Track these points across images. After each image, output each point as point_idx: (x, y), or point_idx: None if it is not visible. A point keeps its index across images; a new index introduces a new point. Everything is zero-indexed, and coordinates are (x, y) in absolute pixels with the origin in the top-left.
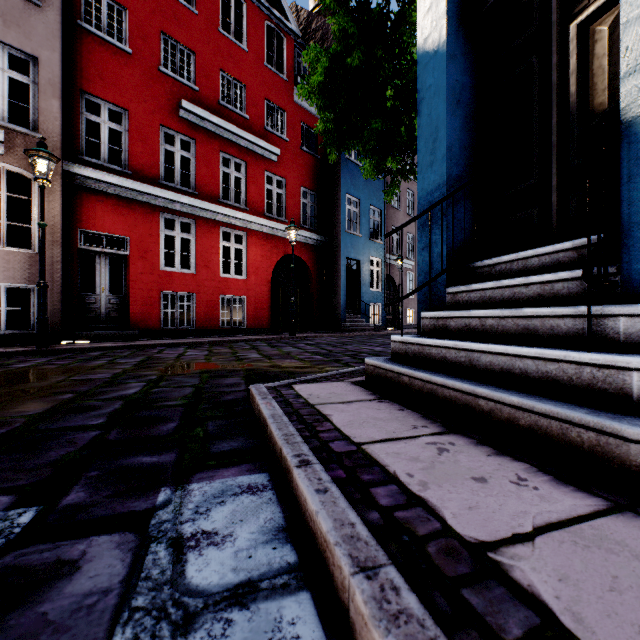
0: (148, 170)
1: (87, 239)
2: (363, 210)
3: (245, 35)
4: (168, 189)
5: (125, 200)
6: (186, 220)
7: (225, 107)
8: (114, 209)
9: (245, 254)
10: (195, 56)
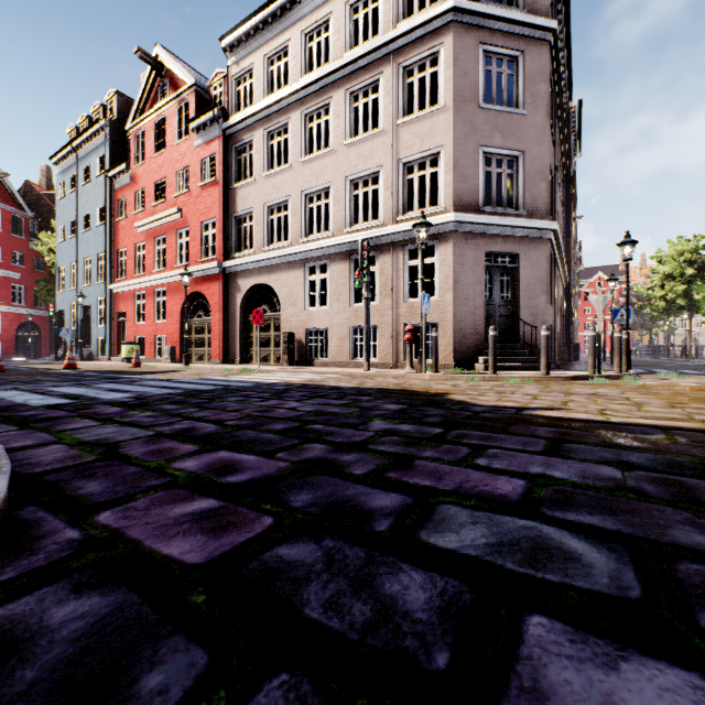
0: None
1: None
2: None
3: (1, 224)
4: None
5: None
6: None
7: None
8: None
9: (1, 323)
10: None
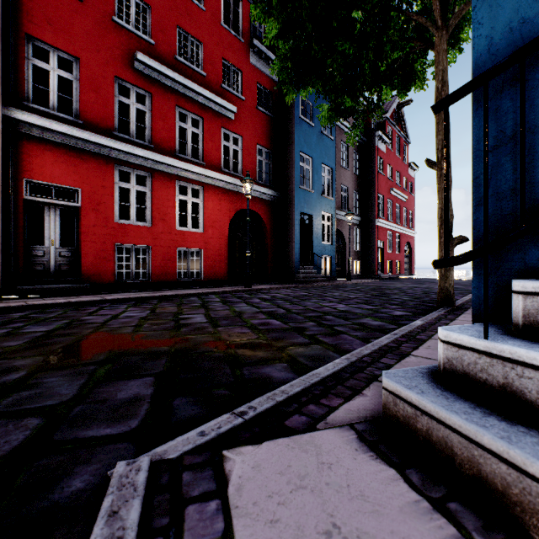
0: (101, 121)
1: (59, 196)
2: (315, 168)
3: None
4: (122, 141)
5: (76, 150)
6: (142, 173)
7: (182, 63)
8: (64, 159)
9: (202, 208)
10: (151, 10)
